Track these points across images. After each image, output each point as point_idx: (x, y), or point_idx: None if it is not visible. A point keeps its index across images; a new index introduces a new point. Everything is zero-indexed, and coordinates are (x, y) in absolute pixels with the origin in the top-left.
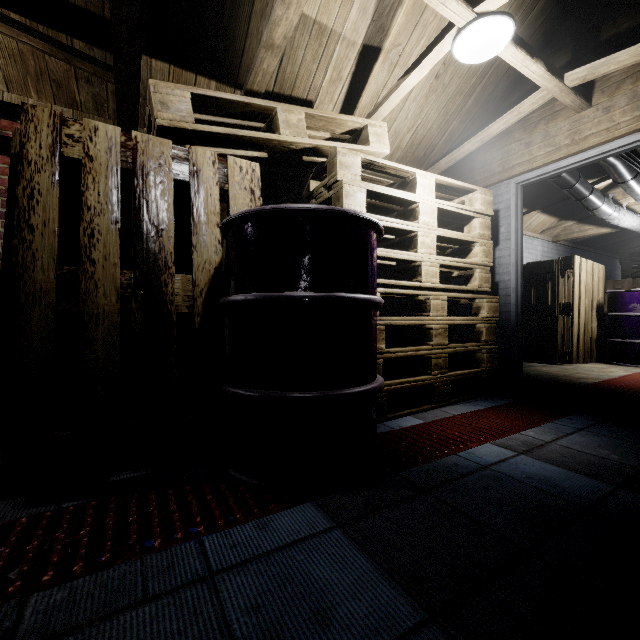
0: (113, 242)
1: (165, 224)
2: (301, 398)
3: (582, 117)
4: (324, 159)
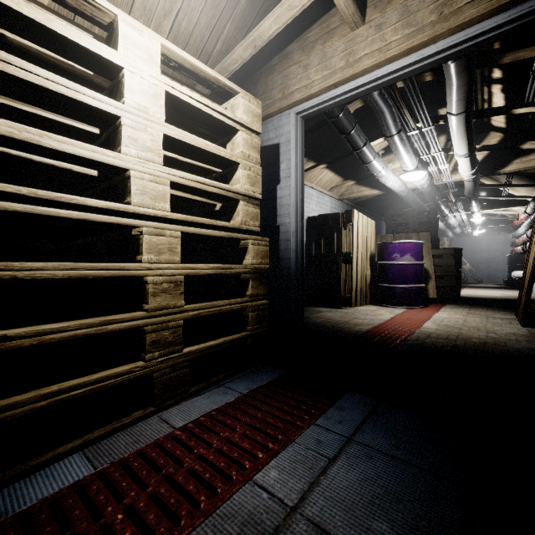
0: None
1: None
2: None
3: (356, 36)
4: None
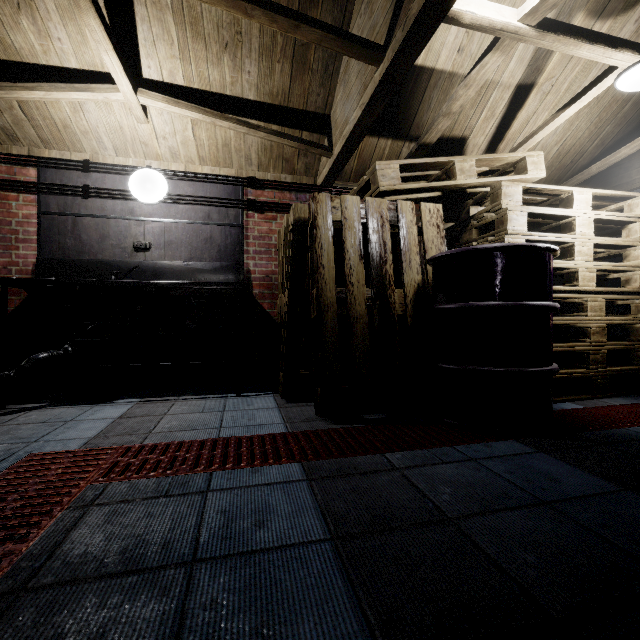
0: (361, 271)
1: (387, 256)
2: (504, 371)
3: None
4: (483, 188)
